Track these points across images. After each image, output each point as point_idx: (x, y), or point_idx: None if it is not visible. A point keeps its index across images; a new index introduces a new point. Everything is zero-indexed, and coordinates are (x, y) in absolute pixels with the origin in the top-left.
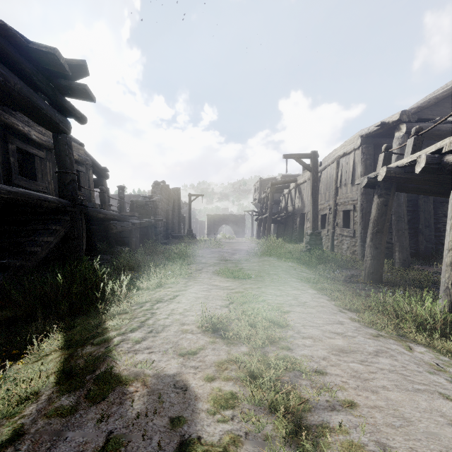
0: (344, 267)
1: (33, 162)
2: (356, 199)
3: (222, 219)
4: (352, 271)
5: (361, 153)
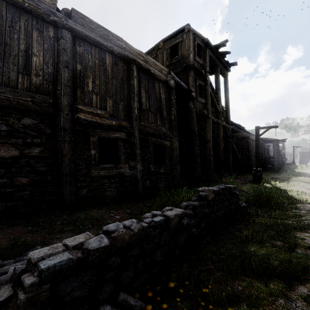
0: None
1: (264, 149)
2: None
3: None
4: None
5: None
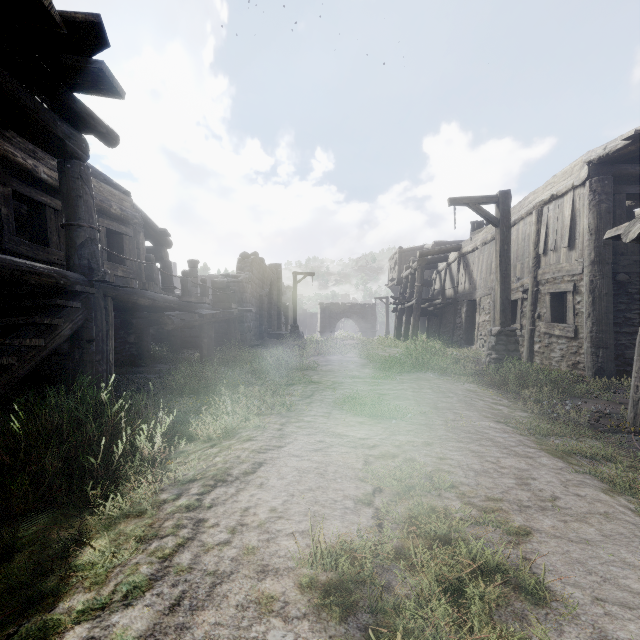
0: (571, 394)
1: (43, 217)
2: (579, 272)
3: (341, 309)
4: (590, 403)
5: (589, 192)
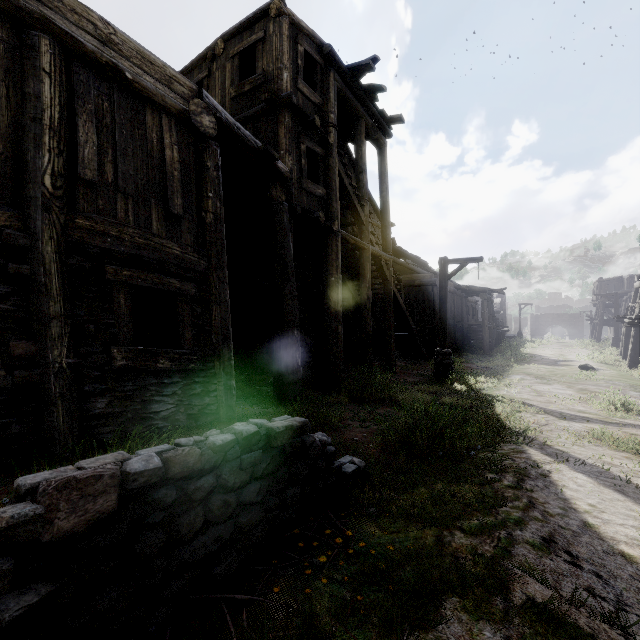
0: None
1: (468, 309)
2: None
3: (549, 318)
4: None
5: None
